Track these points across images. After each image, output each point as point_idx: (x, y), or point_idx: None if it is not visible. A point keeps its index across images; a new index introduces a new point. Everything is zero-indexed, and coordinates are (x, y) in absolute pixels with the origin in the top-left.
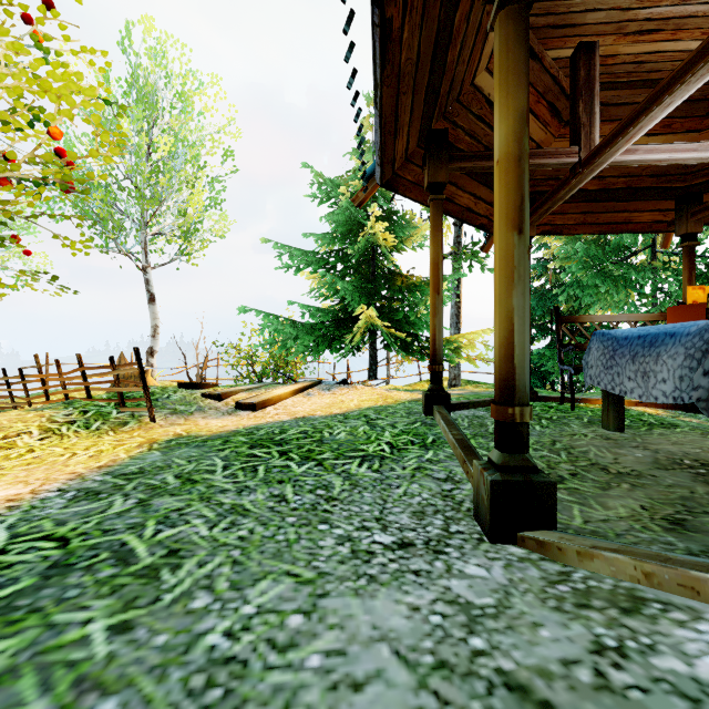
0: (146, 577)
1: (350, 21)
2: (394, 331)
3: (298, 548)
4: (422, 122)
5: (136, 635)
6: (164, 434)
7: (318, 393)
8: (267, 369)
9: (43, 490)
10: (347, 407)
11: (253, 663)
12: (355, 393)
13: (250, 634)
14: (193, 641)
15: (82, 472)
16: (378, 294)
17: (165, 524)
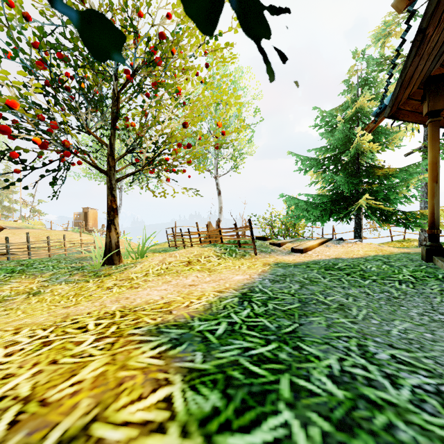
0: (341, 310)
1: (402, 45)
2: (381, 207)
3: (399, 313)
4: (425, 74)
5: (361, 325)
6: (268, 261)
7: (333, 245)
8: (280, 231)
9: (254, 277)
10: (358, 254)
11: (422, 342)
12: (357, 246)
13: (411, 334)
14: (387, 331)
15: (258, 273)
16: (362, 182)
17: (324, 295)
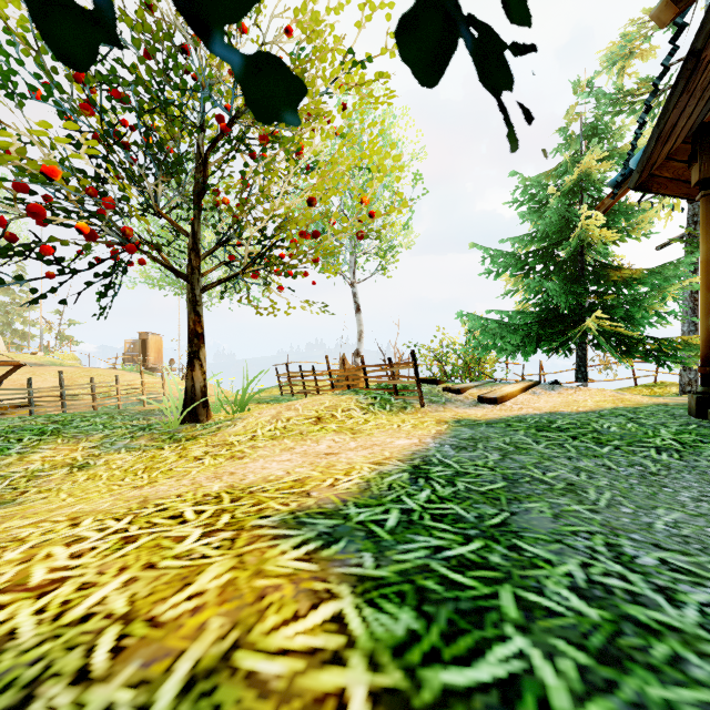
0: (572, 493)
1: (662, 76)
2: (621, 331)
3: (662, 498)
4: (695, 120)
5: (606, 515)
6: (443, 417)
7: (544, 392)
8: (455, 369)
9: (426, 442)
10: (586, 406)
11: (705, 540)
12: (583, 394)
13: (685, 529)
14: (648, 525)
15: (432, 435)
16: (588, 291)
17: (542, 469)
